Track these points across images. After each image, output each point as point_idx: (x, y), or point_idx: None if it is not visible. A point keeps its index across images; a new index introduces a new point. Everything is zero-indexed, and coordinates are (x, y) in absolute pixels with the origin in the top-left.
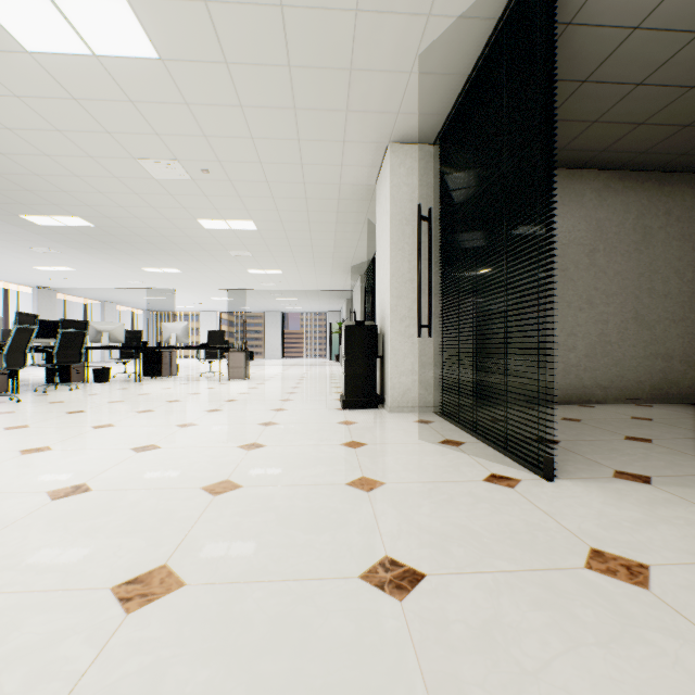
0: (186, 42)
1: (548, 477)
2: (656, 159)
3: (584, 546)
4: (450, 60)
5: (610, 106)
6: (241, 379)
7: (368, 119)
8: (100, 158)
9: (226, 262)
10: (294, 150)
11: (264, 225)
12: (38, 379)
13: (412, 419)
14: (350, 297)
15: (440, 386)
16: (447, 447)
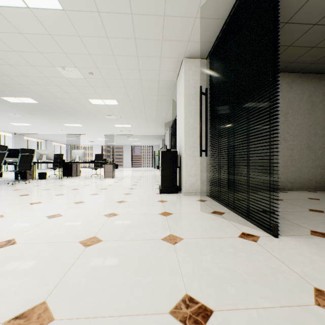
0: None
1: (275, 235)
2: (319, 66)
3: (310, 286)
4: (216, 10)
5: (298, 37)
6: (111, 178)
7: (173, 45)
8: (37, 66)
9: (104, 121)
10: (135, 62)
11: (121, 102)
12: (12, 178)
13: (195, 199)
14: (163, 138)
15: (209, 181)
16: (216, 216)
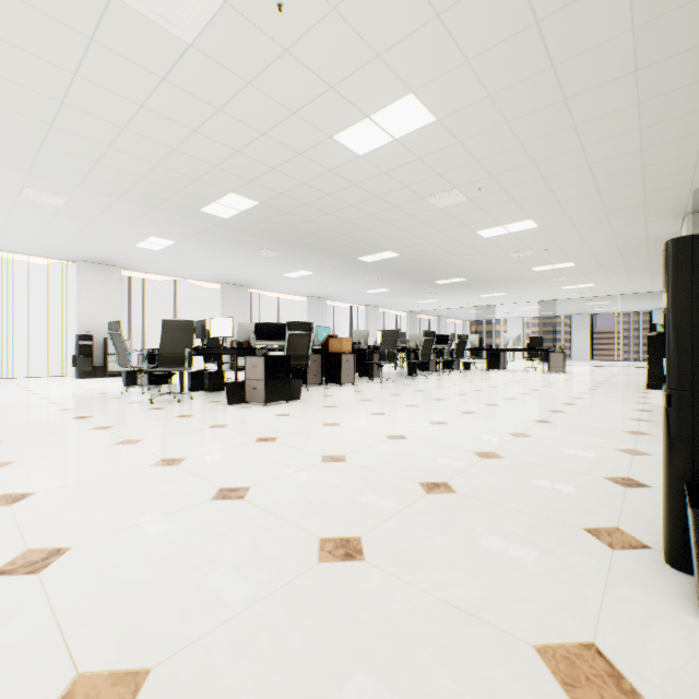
0: (552, 221)
1: None
2: None
3: None
4: None
5: None
6: (558, 373)
7: (662, 213)
8: (490, 256)
9: (543, 285)
10: (607, 232)
11: (580, 263)
12: None
13: None
14: None
15: None
16: None
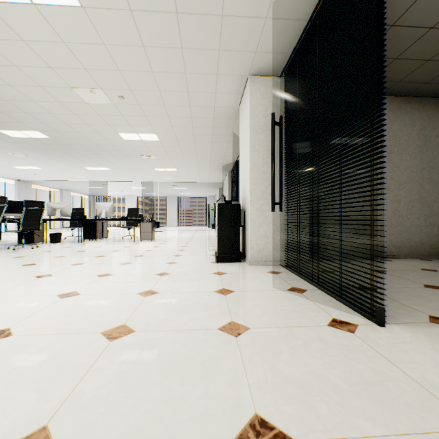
0: None
1: (380, 322)
2: (435, 87)
3: (437, 401)
4: (295, 7)
5: (408, 46)
6: (149, 240)
7: (234, 57)
8: (47, 87)
9: (139, 163)
10: (182, 81)
11: (163, 137)
12: (14, 240)
13: (265, 270)
14: (221, 186)
15: (284, 246)
16: (294, 294)
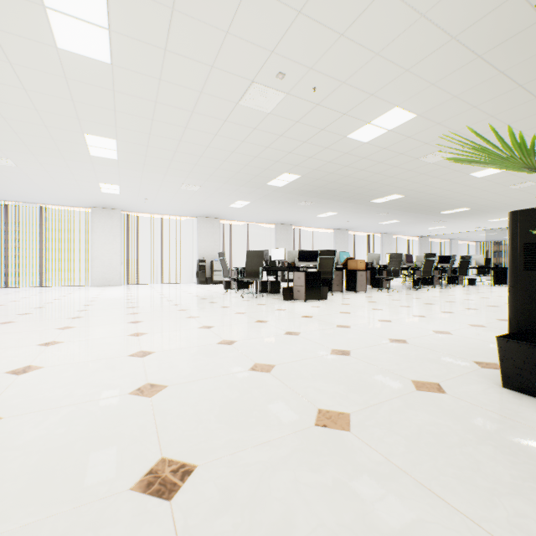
0: None
1: None
2: None
3: None
4: None
5: None
6: None
7: None
8: (488, 190)
9: None
10: None
11: None
12: None
13: None
14: None
15: None
16: None
